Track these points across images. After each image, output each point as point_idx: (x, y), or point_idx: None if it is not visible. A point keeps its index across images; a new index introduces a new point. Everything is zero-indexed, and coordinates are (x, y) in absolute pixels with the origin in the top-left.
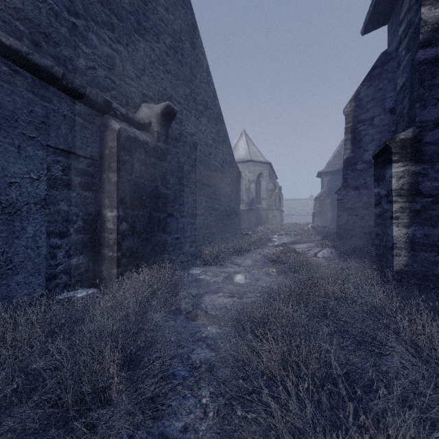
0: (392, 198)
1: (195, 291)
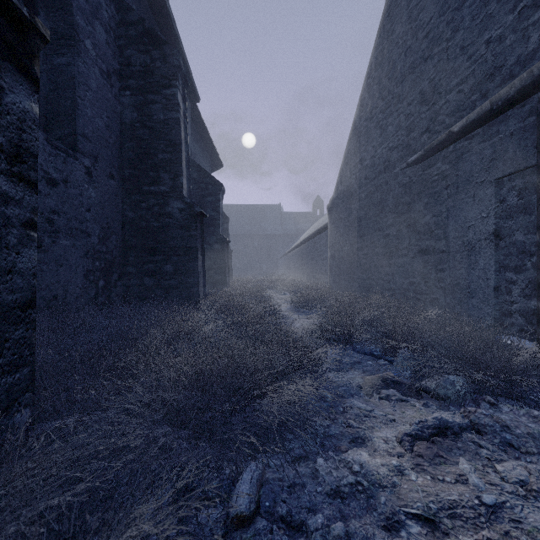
0: (36, 177)
1: (505, 419)
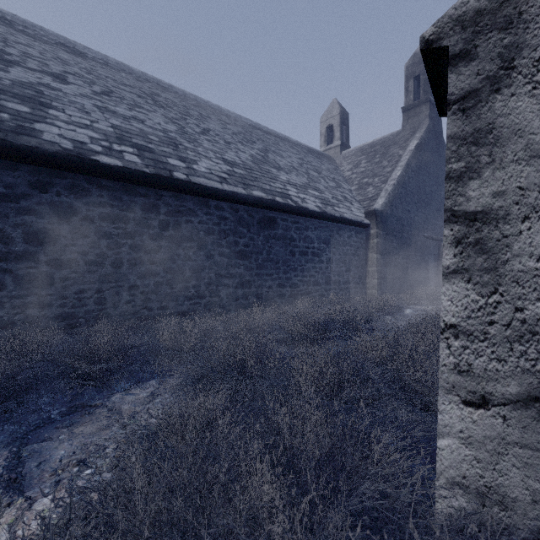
0: None
1: None
